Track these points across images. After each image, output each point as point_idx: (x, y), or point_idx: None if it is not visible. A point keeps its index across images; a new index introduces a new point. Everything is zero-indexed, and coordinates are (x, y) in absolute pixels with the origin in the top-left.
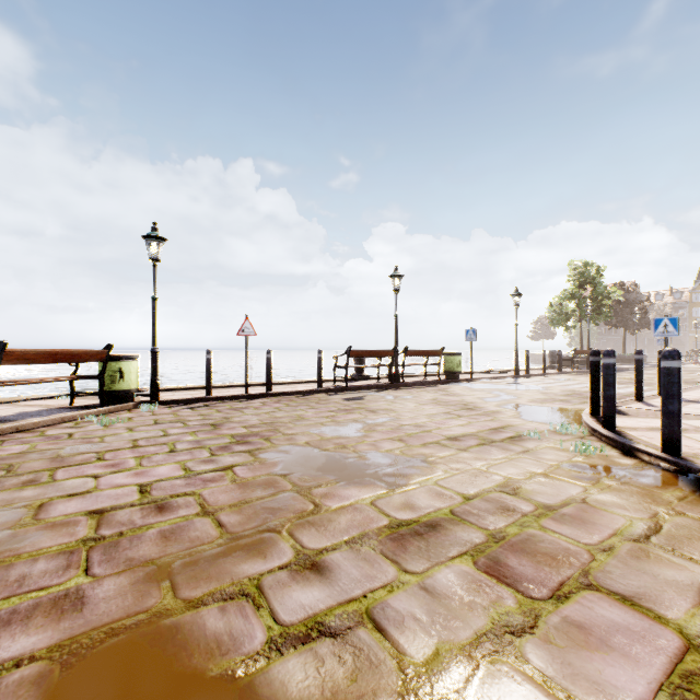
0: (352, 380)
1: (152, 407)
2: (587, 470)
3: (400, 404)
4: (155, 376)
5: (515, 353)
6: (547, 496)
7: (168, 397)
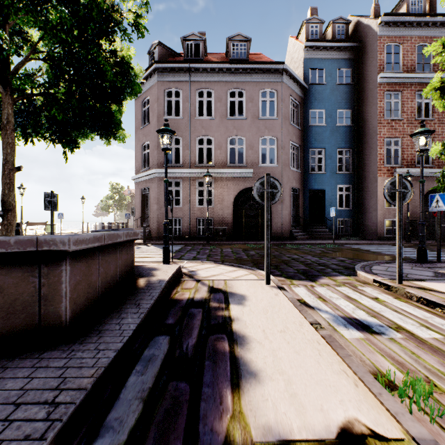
0: None
1: None
2: None
3: None
4: None
5: (83, 224)
6: None
7: None
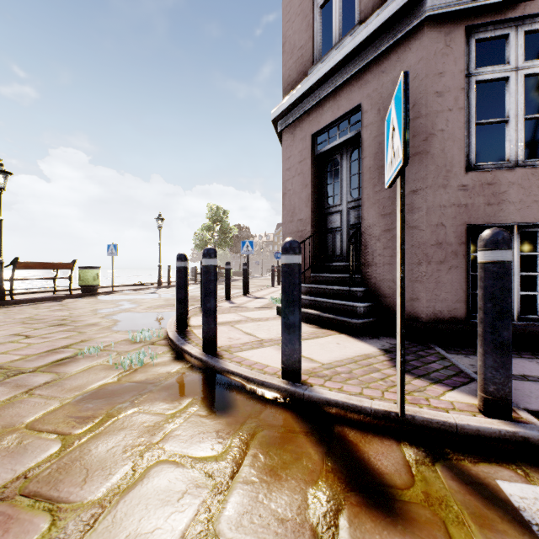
0: None
1: None
2: (106, 398)
3: None
4: None
5: (159, 268)
6: None
7: None
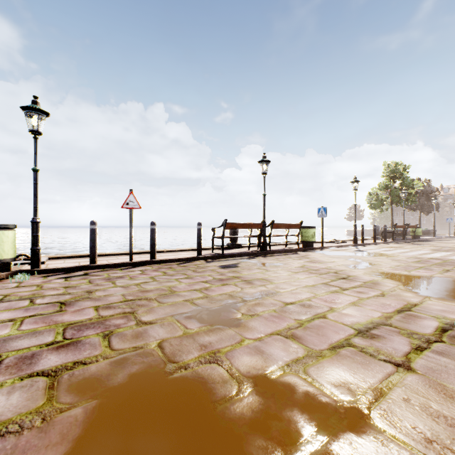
0: (228, 248)
1: (22, 277)
2: None
3: (274, 272)
4: (36, 246)
5: (354, 227)
6: None
7: (54, 265)
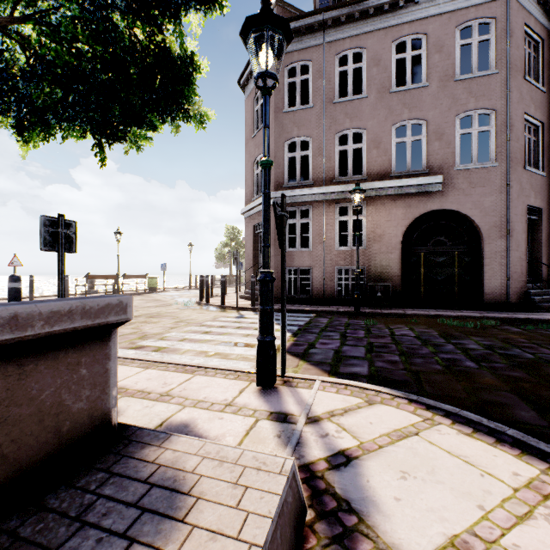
0: (86, 294)
1: None
2: (184, 308)
3: None
4: None
5: (190, 277)
6: (169, 311)
7: None
